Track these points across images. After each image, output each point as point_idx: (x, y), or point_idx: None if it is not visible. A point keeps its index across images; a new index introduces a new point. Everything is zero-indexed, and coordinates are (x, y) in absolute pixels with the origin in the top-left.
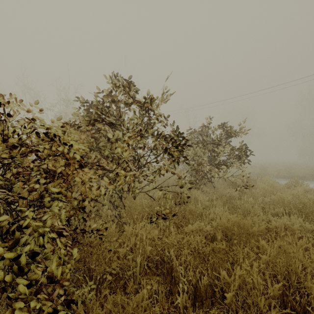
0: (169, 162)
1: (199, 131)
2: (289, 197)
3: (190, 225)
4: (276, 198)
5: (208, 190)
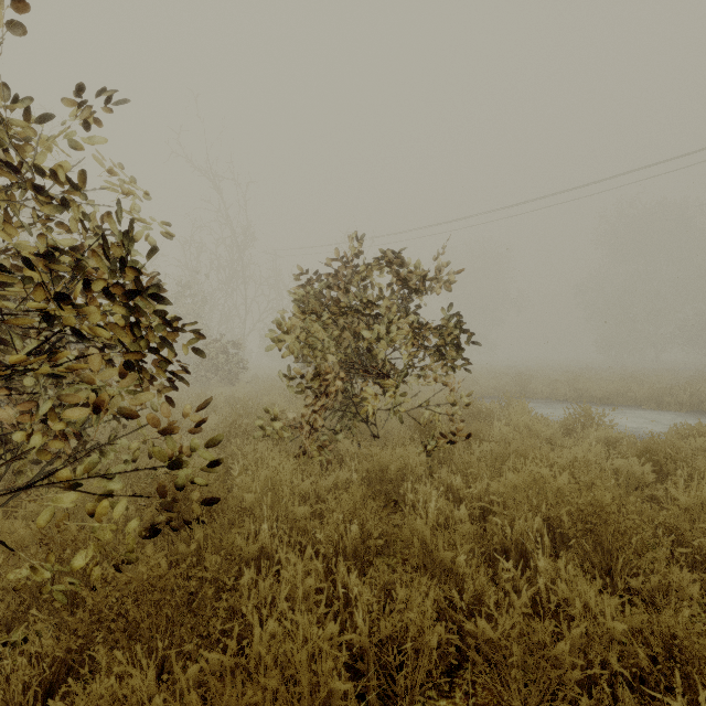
0: (110, 371)
1: (331, 276)
2: (560, 480)
3: (59, 704)
4: (523, 484)
5: (351, 449)
